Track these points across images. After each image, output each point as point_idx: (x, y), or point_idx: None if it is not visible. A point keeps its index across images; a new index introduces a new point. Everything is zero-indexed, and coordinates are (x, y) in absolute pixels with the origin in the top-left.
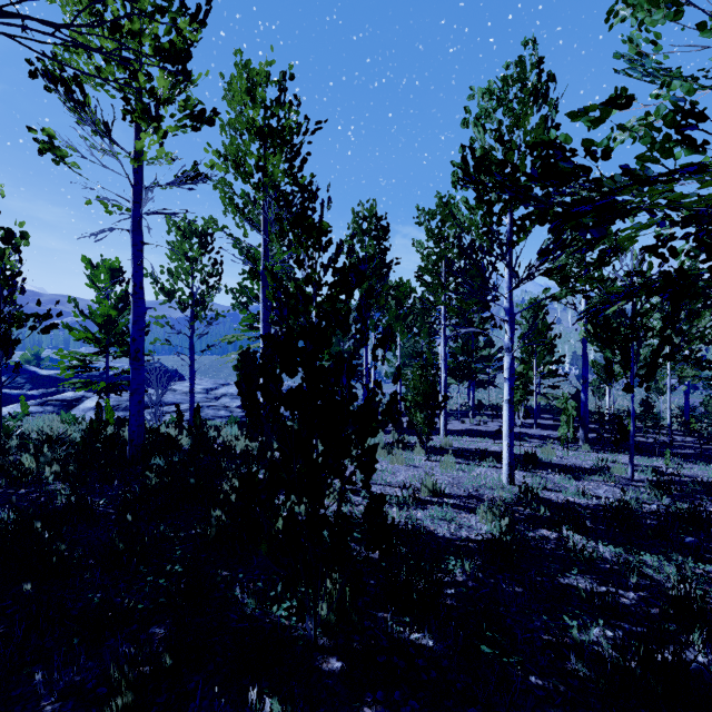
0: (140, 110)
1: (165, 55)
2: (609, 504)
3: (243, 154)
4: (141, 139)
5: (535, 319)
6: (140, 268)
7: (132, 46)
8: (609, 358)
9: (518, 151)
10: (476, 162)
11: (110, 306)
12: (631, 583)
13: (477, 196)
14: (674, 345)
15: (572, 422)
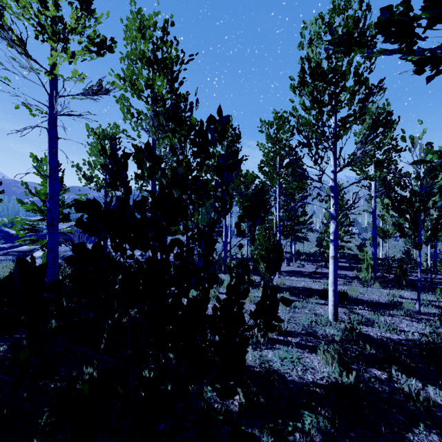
0: (50, 32)
1: None
2: (423, 344)
3: (136, 76)
4: (52, 56)
5: None
6: (55, 156)
7: None
8: (401, 224)
9: (342, 67)
10: (312, 71)
11: None
12: None
13: (312, 99)
14: None
15: (370, 268)
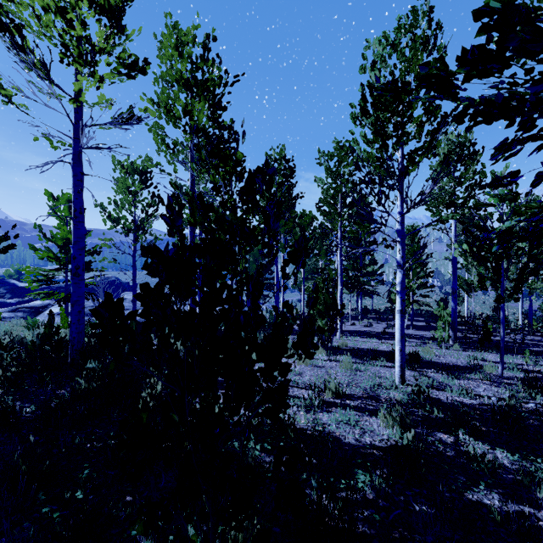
0: (76, 55)
1: (99, 7)
2: (497, 407)
3: (172, 101)
4: (79, 81)
5: (411, 242)
6: (80, 196)
7: (72, 1)
8: (481, 274)
9: None
10: (374, 100)
11: (68, 231)
12: (541, 501)
13: (375, 130)
14: (538, 262)
15: (447, 326)
